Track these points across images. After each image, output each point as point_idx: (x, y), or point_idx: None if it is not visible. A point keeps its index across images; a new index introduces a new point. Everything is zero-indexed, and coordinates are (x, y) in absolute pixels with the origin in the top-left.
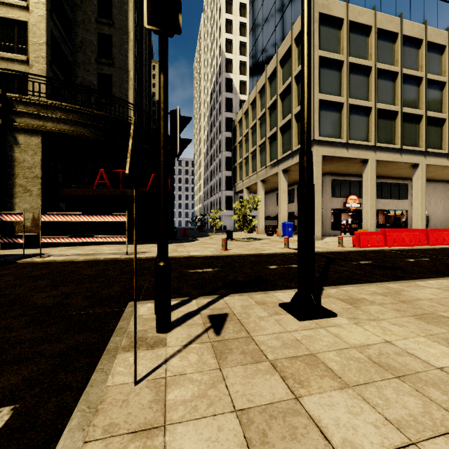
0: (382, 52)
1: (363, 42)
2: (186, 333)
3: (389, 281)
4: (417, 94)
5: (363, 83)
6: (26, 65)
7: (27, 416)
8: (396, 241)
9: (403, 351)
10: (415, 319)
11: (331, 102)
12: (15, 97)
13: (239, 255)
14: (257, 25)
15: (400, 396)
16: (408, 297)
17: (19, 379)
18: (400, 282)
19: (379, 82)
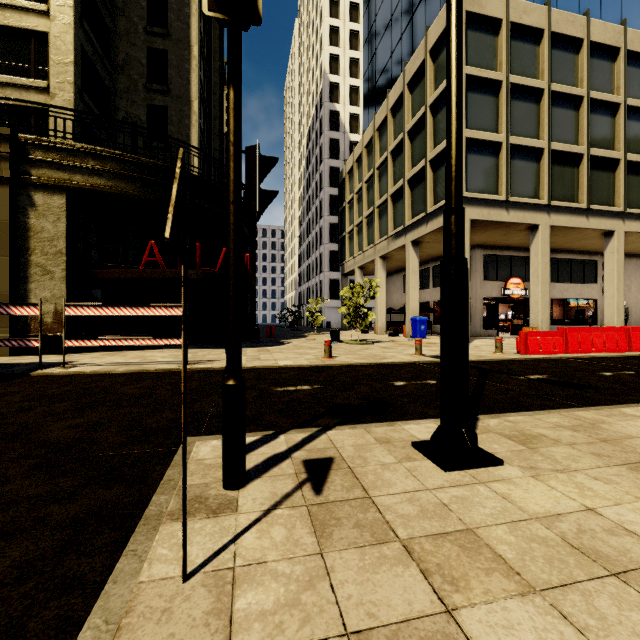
0: (559, 67)
1: (531, 53)
2: (268, 490)
3: (578, 407)
4: (612, 128)
5: (530, 113)
6: (46, 94)
7: (8, 634)
8: (581, 345)
9: (618, 527)
10: (629, 470)
11: (484, 141)
12: (30, 139)
13: (349, 365)
14: (374, 33)
15: (625, 611)
16: (612, 432)
17: (6, 566)
18: (596, 408)
19: (555, 111)
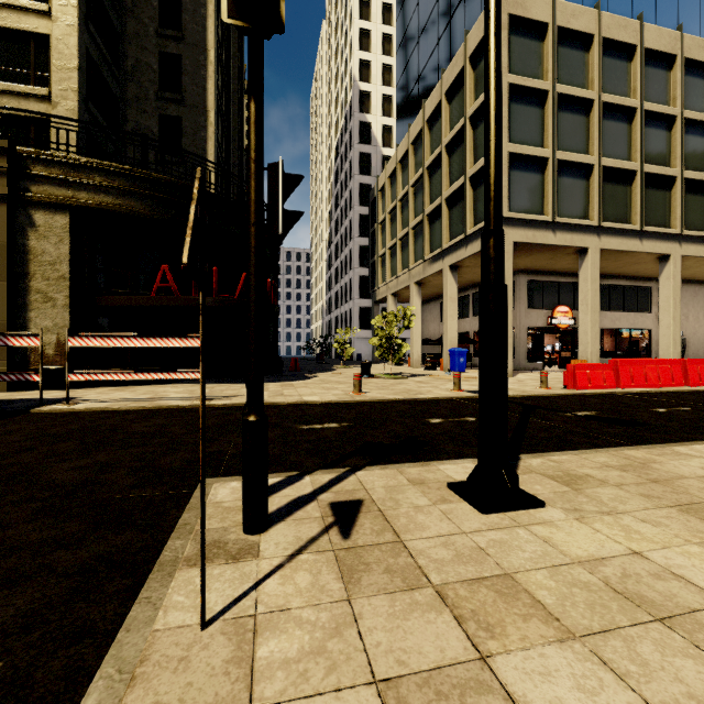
0: (611, 76)
1: (580, 60)
2: (292, 534)
3: (628, 446)
4: (668, 143)
5: (579, 125)
6: (47, 103)
7: (14, 685)
8: (634, 379)
9: (665, 571)
10: (679, 512)
11: (528, 156)
12: (30, 152)
13: (381, 401)
14: (409, 37)
15: (668, 656)
16: (663, 473)
17: (10, 615)
18: (647, 447)
19: (606, 124)
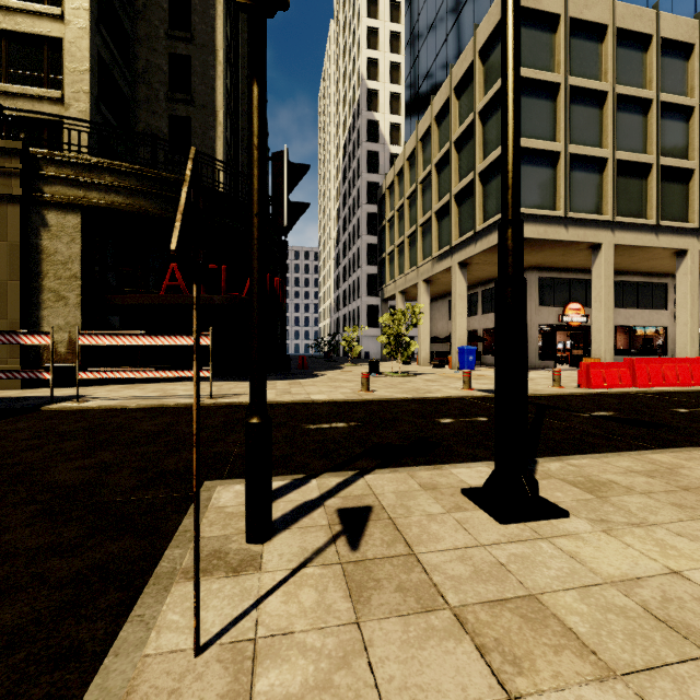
0: (625, 67)
1: (593, 52)
2: (297, 544)
3: (652, 449)
4: (685, 135)
5: (592, 118)
6: (60, 105)
7: None
8: (651, 378)
9: None
10: None
11: (539, 150)
12: (43, 153)
13: (390, 400)
14: (417, 34)
15: None
16: (694, 479)
17: None
18: (673, 451)
19: (620, 116)
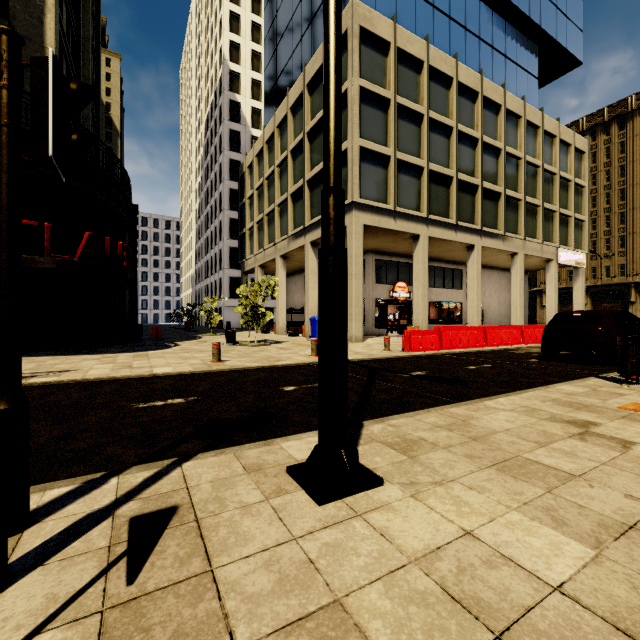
0: (436, 98)
1: (414, 80)
2: (44, 592)
3: (452, 403)
4: (473, 159)
5: (413, 133)
6: None
7: None
8: (452, 342)
9: (495, 554)
10: (497, 472)
11: (375, 152)
12: None
13: (240, 370)
14: (275, 29)
15: None
16: (480, 429)
17: None
18: (466, 403)
19: (432, 136)
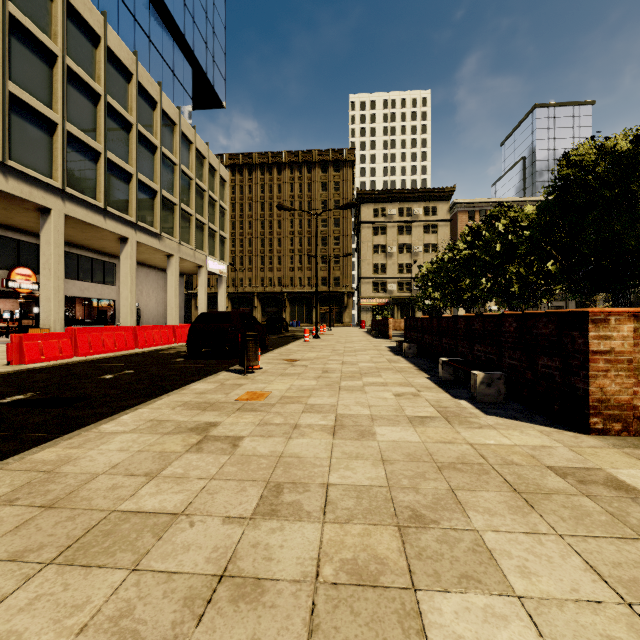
0: (77, 46)
1: (42, 1)
2: None
3: (50, 439)
4: (127, 143)
5: (40, 71)
6: None
7: None
8: (92, 347)
9: None
10: (60, 571)
11: None
12: None
13: None
14: None
15: None
16: (72, 479)
17: None
18: (71, 436)
19: (72, 91)
